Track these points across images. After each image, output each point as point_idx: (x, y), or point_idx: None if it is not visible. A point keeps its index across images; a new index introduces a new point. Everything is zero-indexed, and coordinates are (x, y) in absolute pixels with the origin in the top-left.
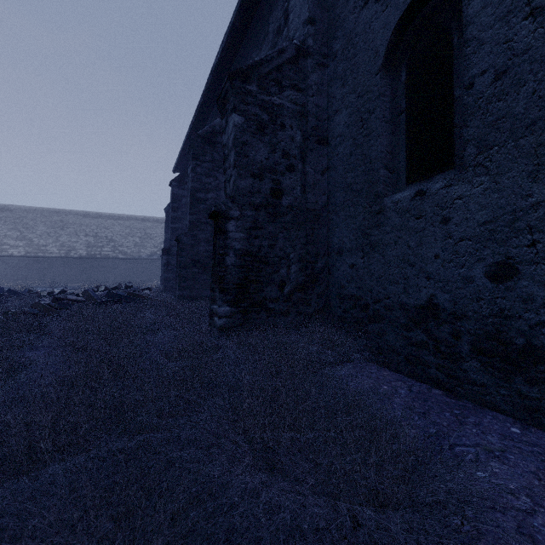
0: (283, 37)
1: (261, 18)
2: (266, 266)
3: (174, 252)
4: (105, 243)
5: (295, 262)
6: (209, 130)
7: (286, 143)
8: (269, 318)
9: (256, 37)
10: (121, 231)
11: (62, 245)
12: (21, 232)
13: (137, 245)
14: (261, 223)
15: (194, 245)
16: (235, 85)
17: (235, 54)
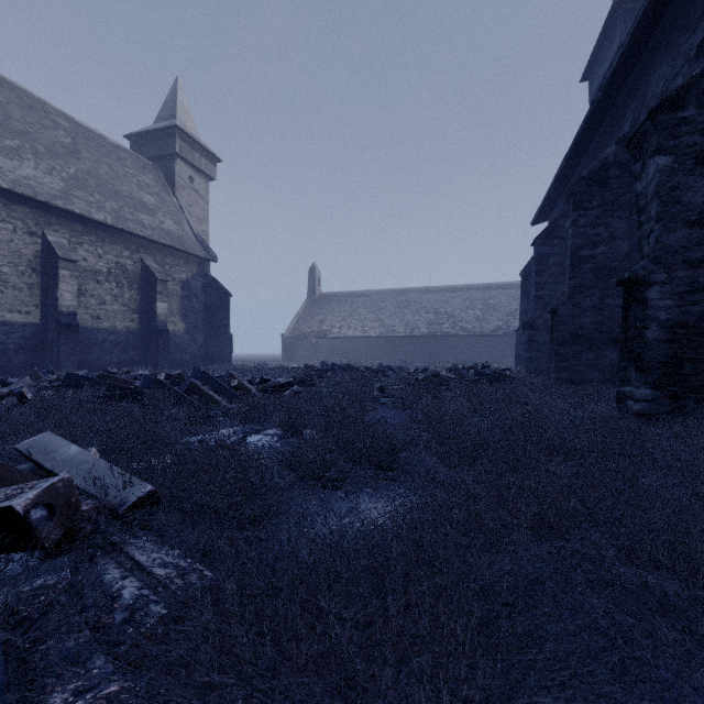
0: None
1: None
2: None
3: (539, 326)
4: (444, 319)
5: None
6: (596, 166)
7: None
8: None
9: (685, 16)
10: (460, 304)
11: (407, 324)
12: (376, 315)
13: (478, 319)
14: (703, 284)
15: (575, 316)
16: (659, 121)
17: (642, 50)
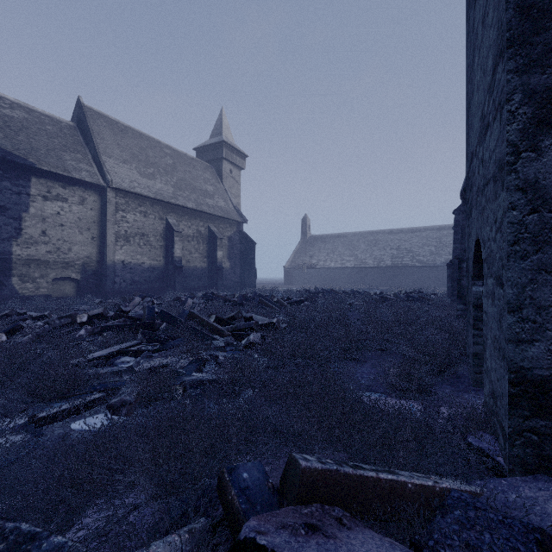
0: None
1: None
2: None
3: None
4: (404, 254)
5: None
6: None
7: None
8: None
9: None
10: (418, 242)
11: (375, 258)
12: (351, 251)
13: (432, 254)
14: None
15: None
16: None
17: None
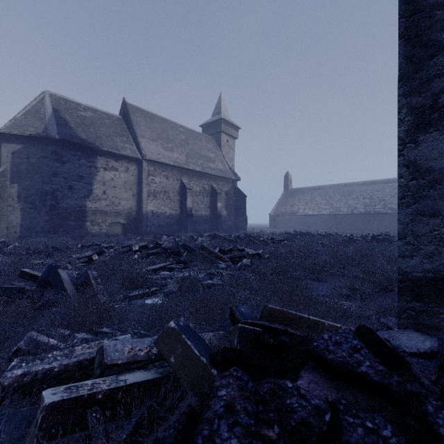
0: None
1: None
2: None
3: None
4: (377, 202)
5: None
6: None
7: None
8: None
9: None
10: (390, 192)
11: (349, 206)
12: (327, 201)
13: None
14: None
15: None
16: None
17: None
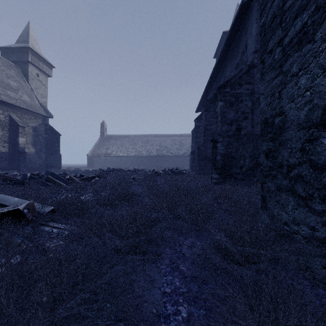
0: (244, 56)
1: (236, 44)
2: (234, 160)
3: (196, 153)
4: (163, 148)
5: (248, 158)
6: (212, 96)
7: (243, 108)
8: (235, 181)
9: (234, 53)
10: (170, 142)
11: (147, 150)
12: (133, 146)
13: (177, 149)
14: (231, 142)
15: (205, 150)
16: (220, 91)
17: (224, 59)
